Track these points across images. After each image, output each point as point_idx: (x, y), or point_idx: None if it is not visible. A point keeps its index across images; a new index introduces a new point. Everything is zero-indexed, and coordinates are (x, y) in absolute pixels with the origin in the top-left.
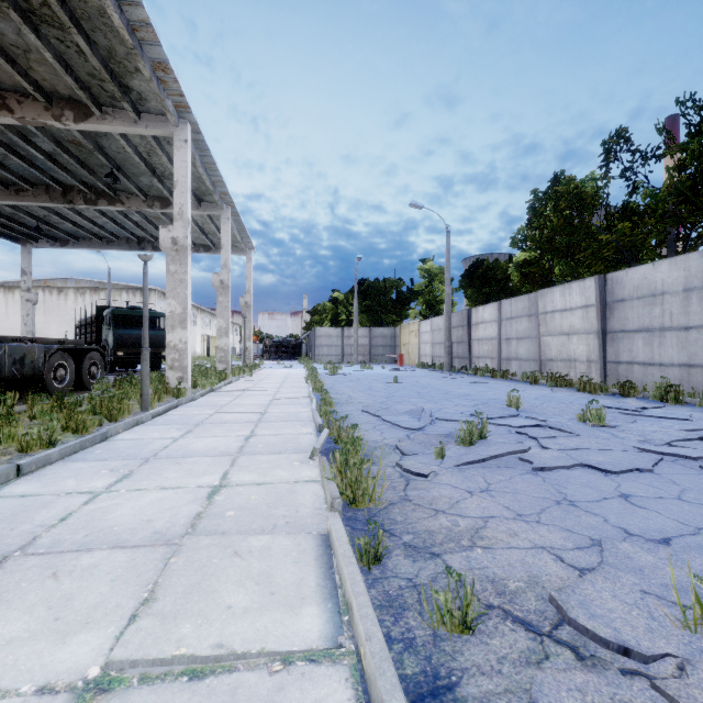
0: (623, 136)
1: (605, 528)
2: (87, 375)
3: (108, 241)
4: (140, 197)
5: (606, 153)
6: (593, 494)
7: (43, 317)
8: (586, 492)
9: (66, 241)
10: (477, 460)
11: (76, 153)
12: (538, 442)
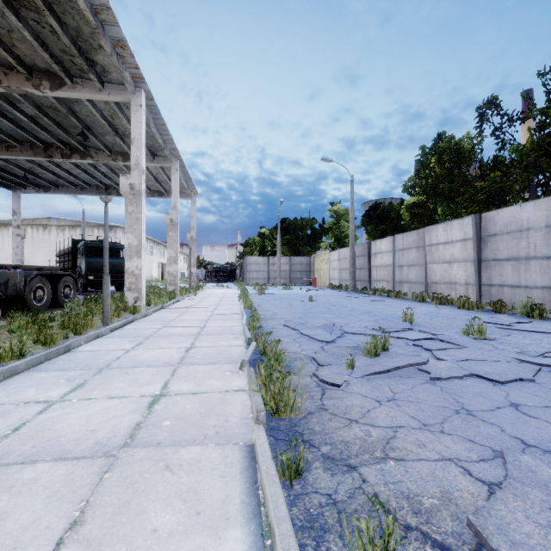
0: (494, 103)
1: (504, 439)
2: (61, 295)
3: (81, 188)
4: (106, 152)
5: (481, 116)
6: (487, 404)
7: (31, 249)
8: (480, 401)
9: (48, 188)
10: (382, 371)
11: (53, 116)
12: (432, 353)
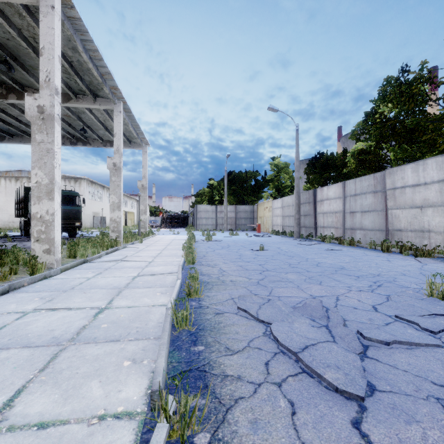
0: None
1: None
2: None
3: None
4: None
5: None
6: None
7: (5, 198)
8: None
9: (3, 137)
10: None
11: None
12: None
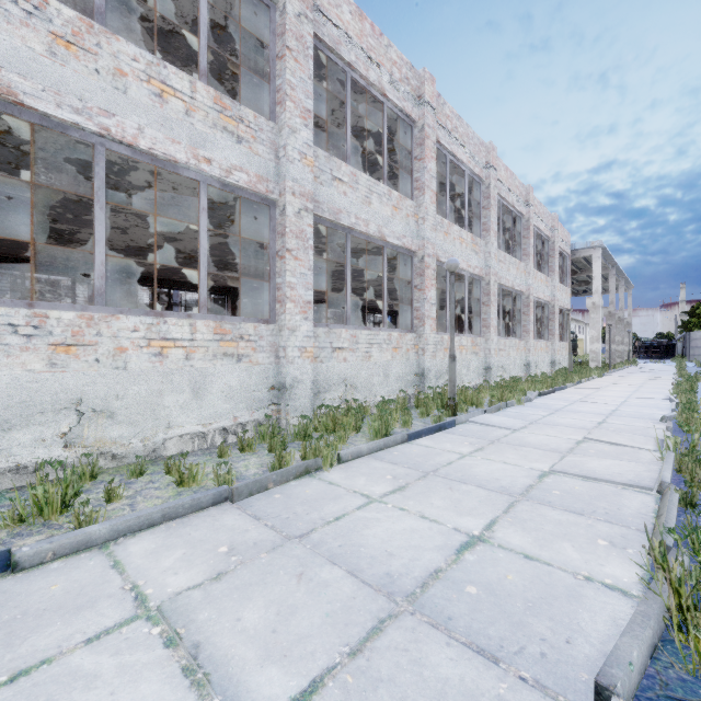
0: None
1: None
2: None
3: None
4: (574, 282)
5: None
6: None
7: None
8: None
9: None
10: None
11: None
12: None
